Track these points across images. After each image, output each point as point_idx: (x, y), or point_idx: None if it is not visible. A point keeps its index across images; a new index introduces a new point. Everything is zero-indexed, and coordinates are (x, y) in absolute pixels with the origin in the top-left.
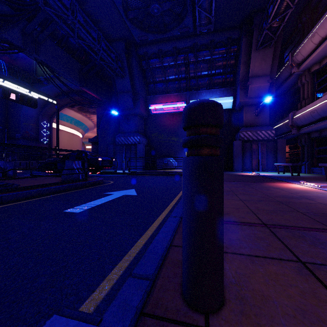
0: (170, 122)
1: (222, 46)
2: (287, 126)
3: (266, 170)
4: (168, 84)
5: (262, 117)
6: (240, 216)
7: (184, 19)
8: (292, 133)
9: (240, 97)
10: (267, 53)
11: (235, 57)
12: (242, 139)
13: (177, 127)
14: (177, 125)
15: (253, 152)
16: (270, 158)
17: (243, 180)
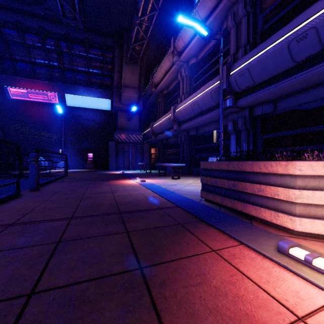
0: (40, 113)
1: (99, 48)
2: (150, 133)
3: (136, 168)
4: (36, 67)
5: (134, 123)
6: (2, 219)
7: (48, 0)
8: (152, 139)
9: (115, 101)
10: (136, 69)
11: (112, 63)
12: (117, 140)
13: (48, 121)
14: (49, 118)
15: (125, 153)
16: (138, 158)
17: (98, 178)
